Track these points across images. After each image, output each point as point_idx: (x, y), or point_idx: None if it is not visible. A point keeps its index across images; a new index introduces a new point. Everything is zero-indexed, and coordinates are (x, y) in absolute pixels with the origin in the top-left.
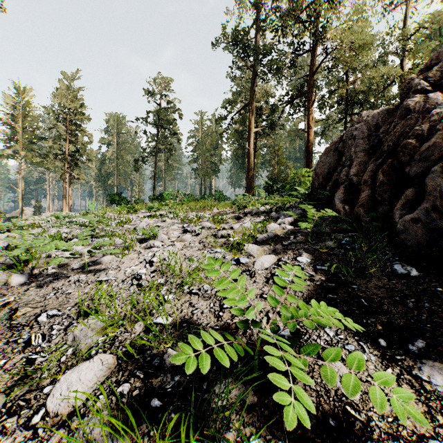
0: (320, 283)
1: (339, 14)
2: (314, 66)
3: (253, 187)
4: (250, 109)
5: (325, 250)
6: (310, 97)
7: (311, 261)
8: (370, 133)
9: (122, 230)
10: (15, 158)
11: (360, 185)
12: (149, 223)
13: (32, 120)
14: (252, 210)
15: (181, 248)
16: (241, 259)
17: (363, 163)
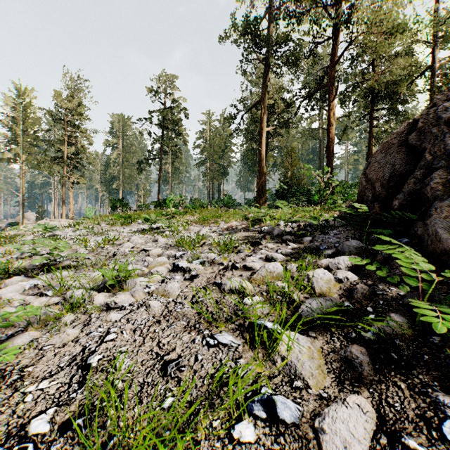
0: None
1: None
2: (335, 55)
3: (265, 192)
4: (262, 106)
5: None
6: (331, 90)
7: None
8: None
9: (98, 254)
10: (16, 162)
11: None
12: (137, 244)
13: (33, 122)
14: (272, 228)
15: (158, 314)
16: (281, 405)
17: None
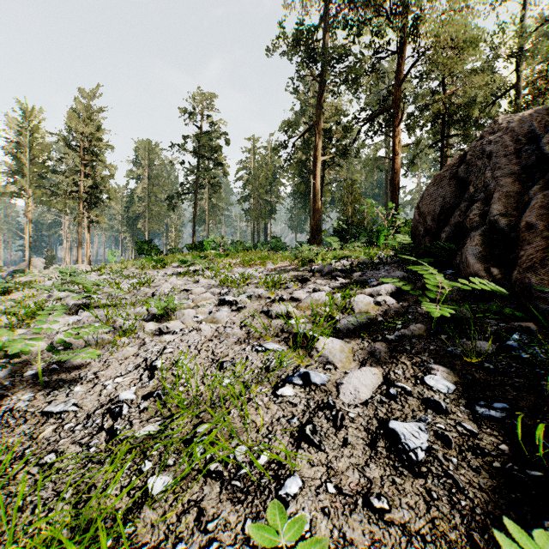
0: (502, 464)
1: (435, 2)
2: (401, 73)
3: (320, 233)
4: (317, 131)
5: (476, 360)
6: (396, 113)
7: (456, 388)
8: (518, 146)
9: (135, 295)
10: (21, 197)
11: (512, 231)
12: (176, 285)
13: (42, 148)
14: (322, 266)
15: (209, 335)
16: (313, 374)
17: (513, 195)
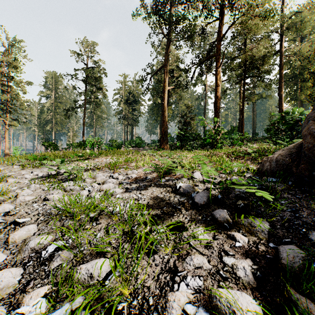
0: None
1: None
2: (221, 33)
3: (167, 136)
4: (165, 70)
5: None
6: (217, 59)
7: None
8: None
9: None
10: None
11: None
12: (21, 204)
13: None
14: (190, 188)
15: None
16: None
17: None
